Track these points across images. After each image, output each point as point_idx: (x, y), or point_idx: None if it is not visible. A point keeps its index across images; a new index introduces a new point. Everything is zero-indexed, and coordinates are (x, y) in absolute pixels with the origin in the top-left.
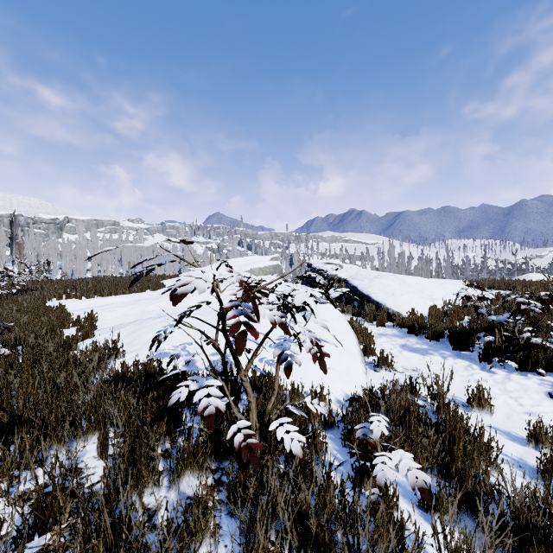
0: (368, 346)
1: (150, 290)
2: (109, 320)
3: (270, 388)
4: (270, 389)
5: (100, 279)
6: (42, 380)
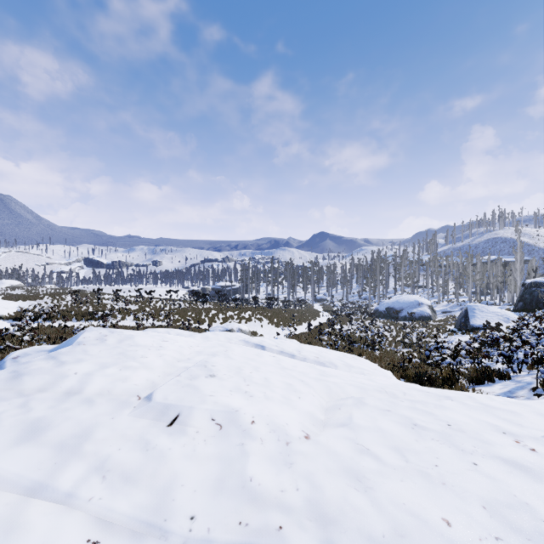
0: None
1: None
2: None
3: None
4: None
5: None
6: None
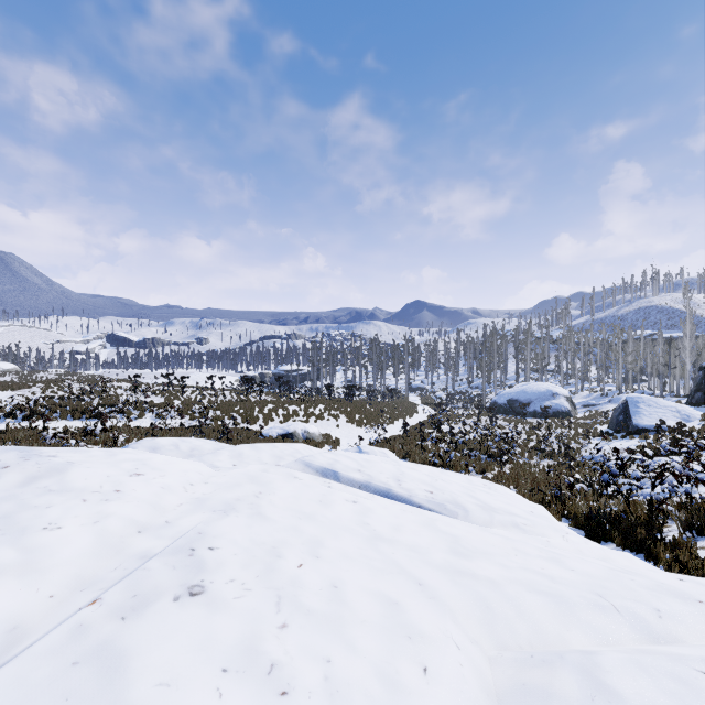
0: None
1: None
2: None
3: None
4: None
5: None
6: None
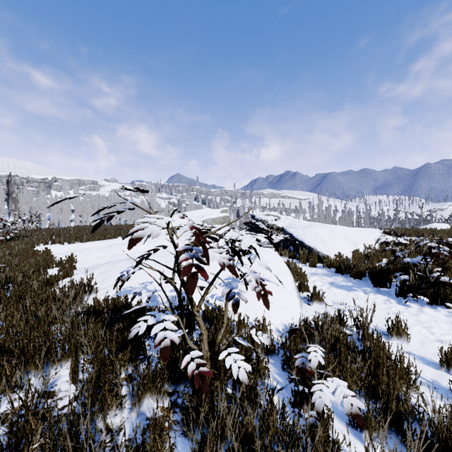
0: (302, 284)
1: (121, 237)
2: (86, 262)
3: (220, 320)
4: (220, 320)
5: (80, 228)
6: (25, 313)
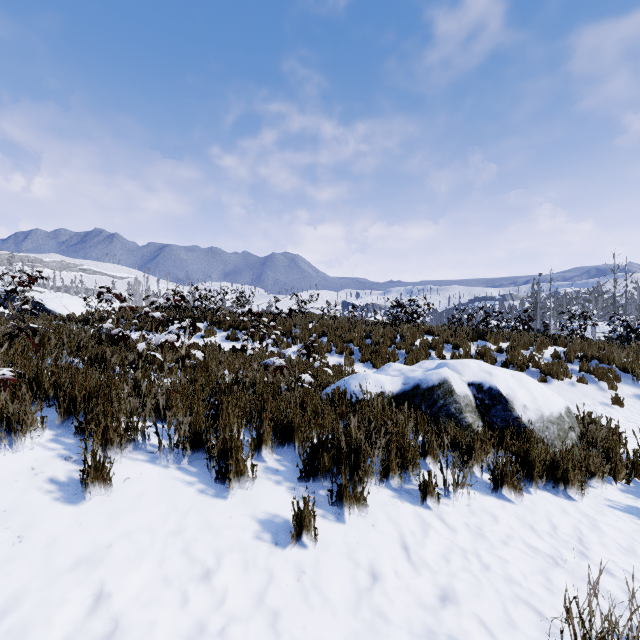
0: None
1: None
2: None
3: None
4: None
5: None
6: None
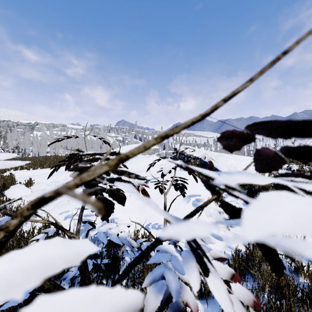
0: None
1: None
2: None
3: (149, 256)
4: (149, 257)
5: (47, 157)
6: None
